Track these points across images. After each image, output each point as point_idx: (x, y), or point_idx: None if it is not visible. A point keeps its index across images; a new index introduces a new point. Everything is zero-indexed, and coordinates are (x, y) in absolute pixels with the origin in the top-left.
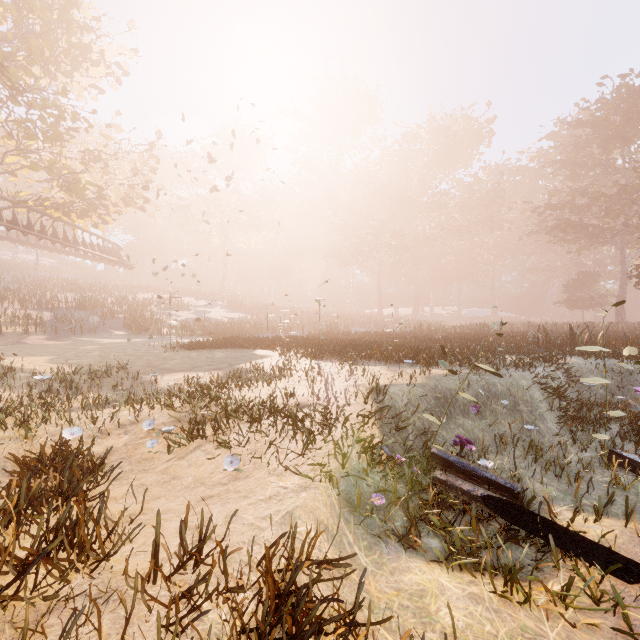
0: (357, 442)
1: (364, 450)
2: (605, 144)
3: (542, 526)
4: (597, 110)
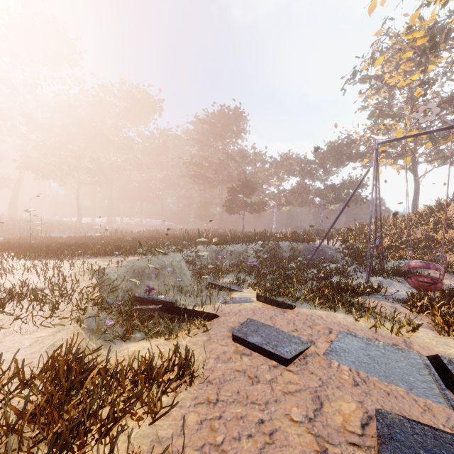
0: (90, 301)
1: (96, 304)
2: (215, 137)
3: (182, 311)
4: (212, 118)
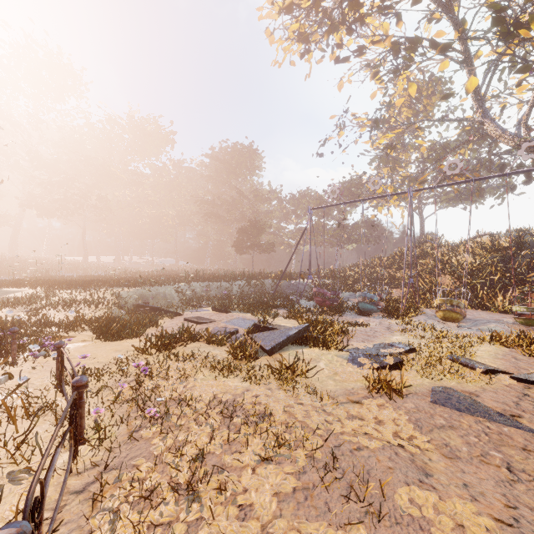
0: (113, 305)
1: (116, 306)
2: (228, 174)
3: (162, 311)
4: (226, 154)
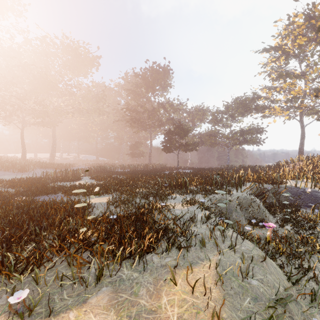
0: None
1: None
2: (147, 88)
3: None
4: (144, 73)
